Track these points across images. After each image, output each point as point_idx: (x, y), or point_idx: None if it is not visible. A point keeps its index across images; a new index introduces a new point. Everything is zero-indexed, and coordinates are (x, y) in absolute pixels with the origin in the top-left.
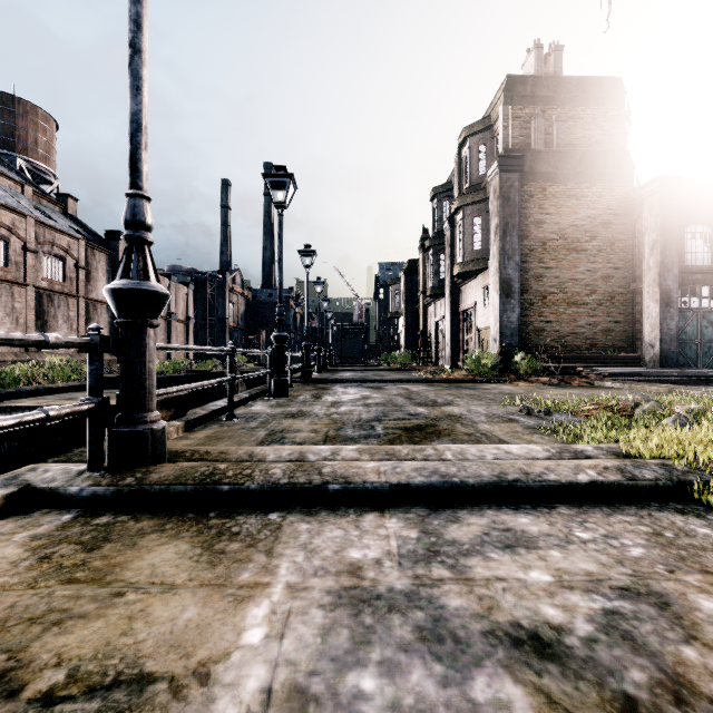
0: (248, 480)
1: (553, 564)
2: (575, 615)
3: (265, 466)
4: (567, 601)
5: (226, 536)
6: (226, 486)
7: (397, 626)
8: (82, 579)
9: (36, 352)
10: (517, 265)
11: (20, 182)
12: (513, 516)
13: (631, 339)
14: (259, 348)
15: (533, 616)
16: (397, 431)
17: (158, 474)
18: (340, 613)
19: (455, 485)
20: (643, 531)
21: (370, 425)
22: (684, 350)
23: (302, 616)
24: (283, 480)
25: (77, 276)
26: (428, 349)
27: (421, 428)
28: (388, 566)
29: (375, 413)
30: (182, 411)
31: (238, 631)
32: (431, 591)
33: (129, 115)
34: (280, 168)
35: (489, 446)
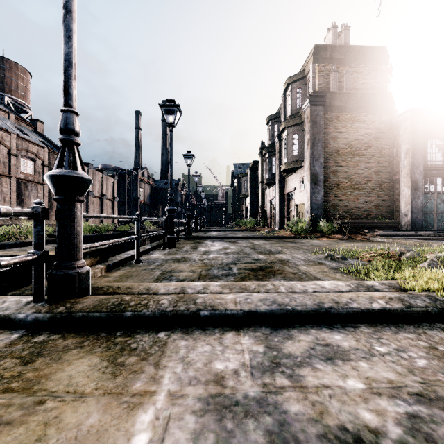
0: (145, 308)
1: (363, 373)
2: (386, 419)
3: (157, 298)
4: (378, 405)
5: (127, 351)
6: (129, 313)
7: (251, 430)
8: (15, 389)
9: (16, 219)
10: (321, 164)
11: (7, 111)
12: (329, 334)
13: (392, 211)
14: (158, 216)
15: (354, 420)
16: (246, 271)
17: (82, 304)
18: (208, 418)
19: (288, 311)
20: (422, 346)
21: (229, 267)
22: (426, 218)
23: (178, 422)
24: (169, 308)
25: (43, 171)
26: (265, 217)
27: (262, 269)
28: (243, 376)
29: (232, 259)
30: (104, 258)
31: (128, 436)
32: (276, 397)
33: (63, 55)
34: (170, 101)
35: (309, 282)
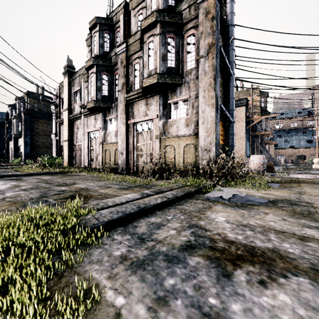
0: None
1: None
2: None
3: None
4: None
5: None
6: None
7: None
8: None
9: None
10: (29, 138)
11: None
12: None
13: None
14: None
15: None
16: None
17: None
18: None
19: None
20: None
21: None
22: None
23: None
24: None
25: None
26: (8, 157)
27: None
28: None
29: None
30: None
31: None
32: None
33: None
34: None
35: None
